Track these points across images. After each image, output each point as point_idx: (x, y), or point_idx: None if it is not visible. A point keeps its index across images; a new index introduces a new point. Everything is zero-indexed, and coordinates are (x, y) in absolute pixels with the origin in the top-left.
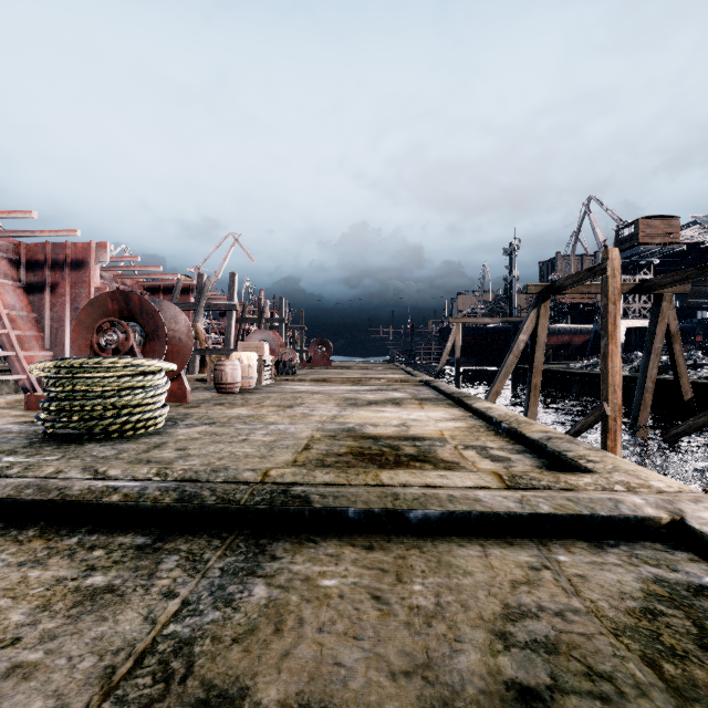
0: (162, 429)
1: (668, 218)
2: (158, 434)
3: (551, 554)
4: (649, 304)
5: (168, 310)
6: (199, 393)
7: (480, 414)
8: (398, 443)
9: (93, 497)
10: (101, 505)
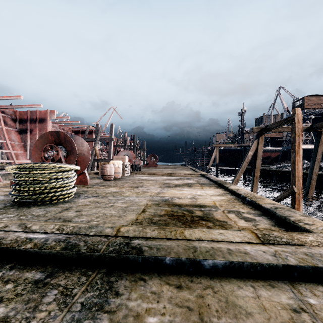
0: (71, 199)
1: (319, 96)
2: (69, 202)
3: (303, 297)
4: (309, 137)
5: (78, 140)
6: (94, 180)
7: (233, 192)
8: (192, 208)
9: (16, 245)
10: (20, 250)
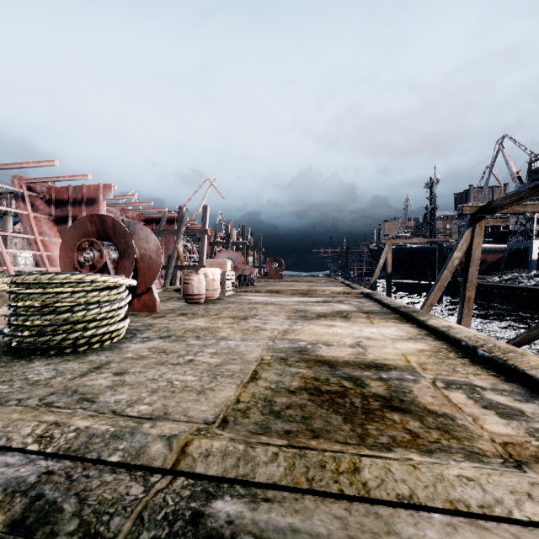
0: (117, 343)
1: None
2: (110, 349)
3: None
4: None
5: (141, 231)
6: (171, 302)
7: (440, 333)
8: (360, 373)
9: None
10: None
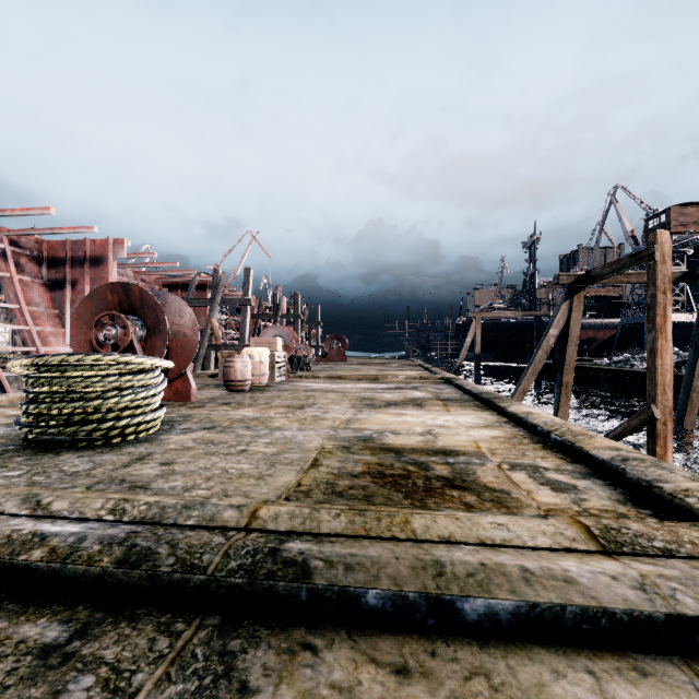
0: (154, 435)
1: None
2: (148, 441)
3: None
4: (683, 297)
5: (173, 303)
6: (208, 390)
7: (519, 420)
8: (426, 458)
9: (8, 552)
10: (14, 565)
